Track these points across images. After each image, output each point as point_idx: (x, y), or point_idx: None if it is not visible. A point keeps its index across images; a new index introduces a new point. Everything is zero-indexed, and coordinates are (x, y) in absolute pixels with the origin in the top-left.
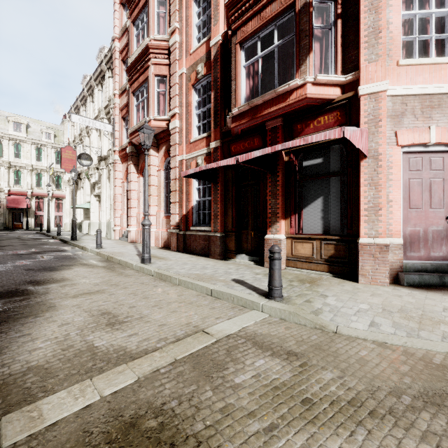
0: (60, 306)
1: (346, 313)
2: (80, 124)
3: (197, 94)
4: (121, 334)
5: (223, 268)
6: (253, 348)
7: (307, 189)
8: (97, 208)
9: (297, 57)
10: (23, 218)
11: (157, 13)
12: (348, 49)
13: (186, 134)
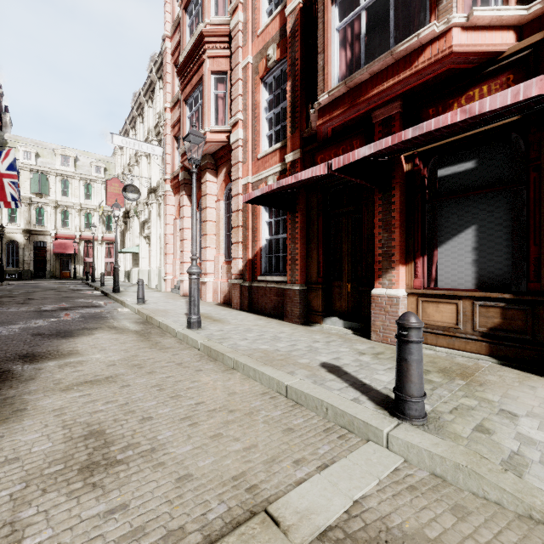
0: (33, 409)
1: None
2: (130, 151)
3: (268, 91)
4: (93, 507)
5: (305, 340)
6: None
7: (445, 214)
8: (147, 252)
9: None
10: (71, 265)
11: None
12: None
13: (252, 147)
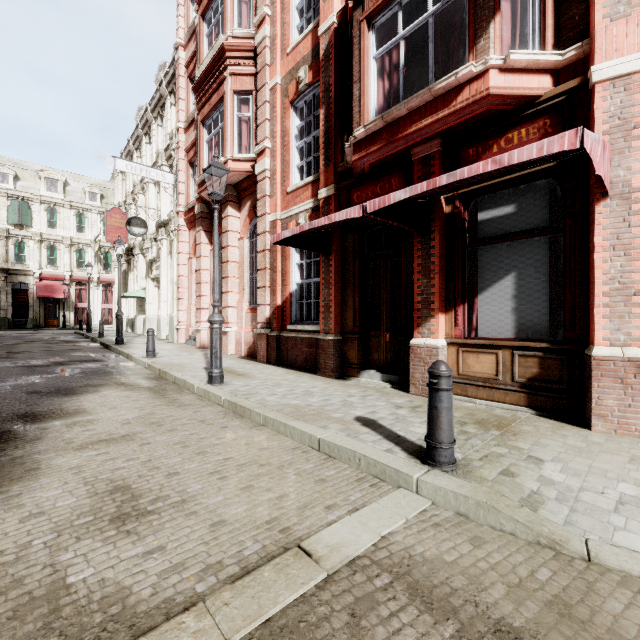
0: (47, 468)
1: (596, 505)
2: (134, 176)
3: (299, 117)
4: (131, 549)
5: (340, 394)
6: (411, 606)
7: (486, 260)
8: (156, 297)
9: (470, 25)
10: (59, 312)
11: (239, 1)
12: (566, 4)
13: (281, 179)
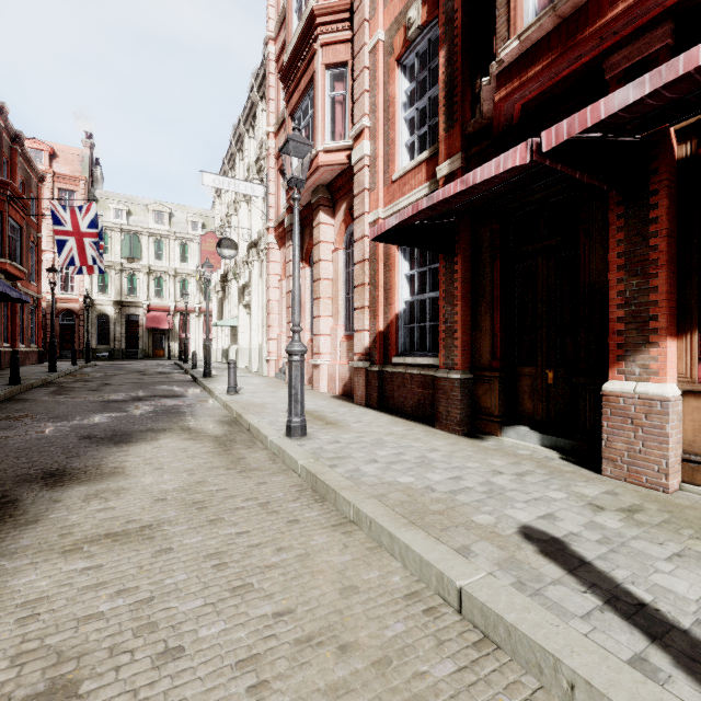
0: None
1: None
2: (228, 198)
3: (407, 78)
4: None
5: (477, 468)
6: None
7: None
8: (248, 325)
9: None
10: (165, 343)
11: None
12: None
13: (384, 165)
